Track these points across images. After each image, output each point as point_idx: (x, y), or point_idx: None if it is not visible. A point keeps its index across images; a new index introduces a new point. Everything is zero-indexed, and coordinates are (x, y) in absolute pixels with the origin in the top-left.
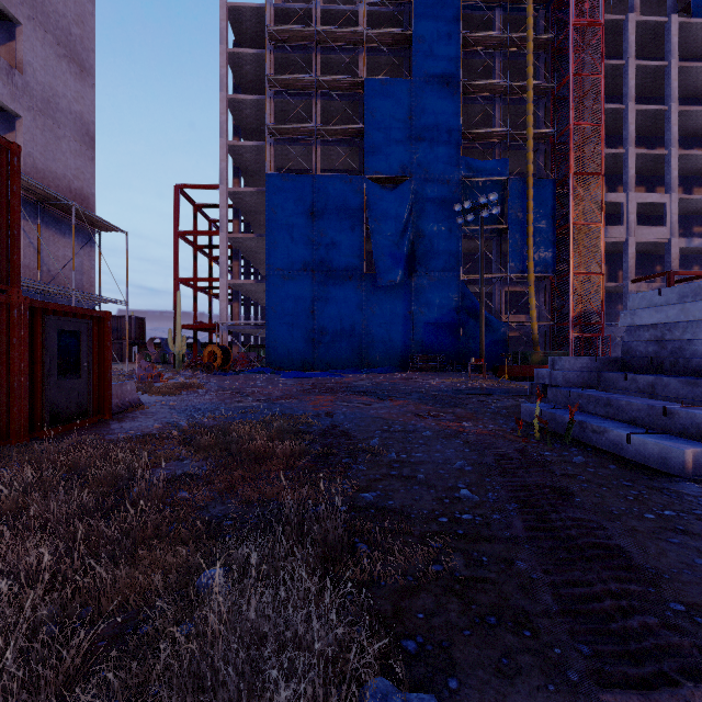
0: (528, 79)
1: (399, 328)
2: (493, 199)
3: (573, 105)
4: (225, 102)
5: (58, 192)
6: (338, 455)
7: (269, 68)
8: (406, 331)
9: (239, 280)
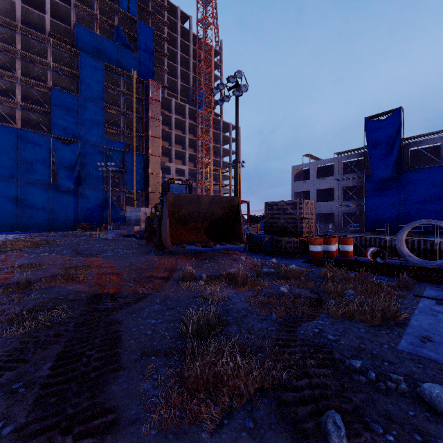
0: (133, 113)
1: (72, 210)
2: (113, 164)
3: (150, 129)
4: None
5: None
6: None
7: None
8: (76, 212)
9: None
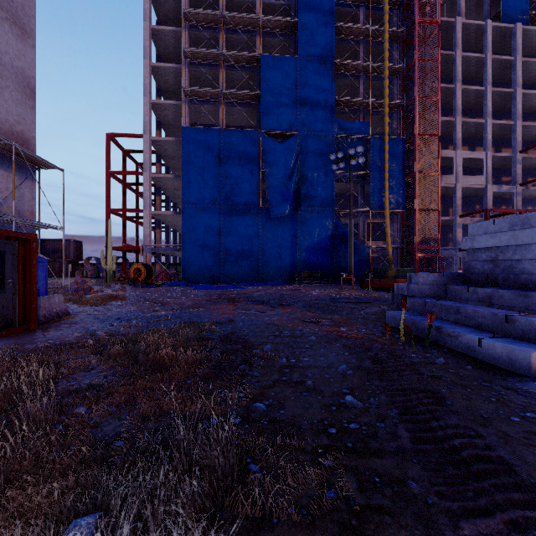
0: (384, 61)
1: (288, 250)
2: (359, 151)
3: (417, 83)
4: (148, 68)
5: (1, 134)
6: (235, 361)
7: (184, 43)
8: (293, 253)
9: (160, 211)
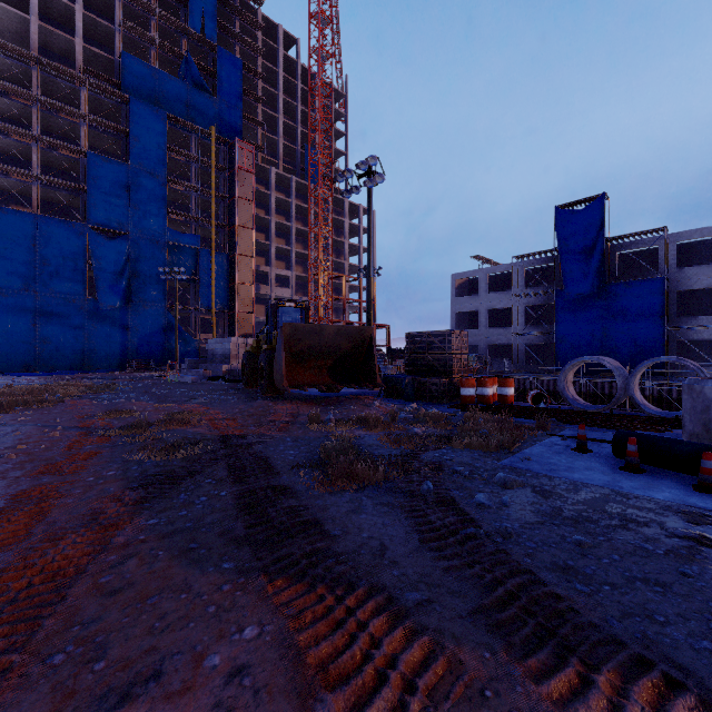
0: (212, 190)
1: (119, 340)
2: (183, 270)
3: (238, 215)
4: None
5: None
6: None
7: None
8: (124, 343)
9: None
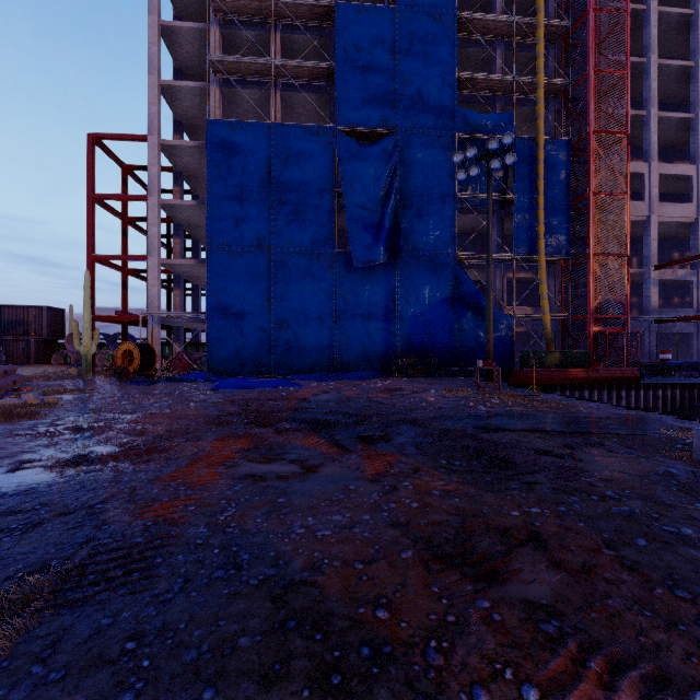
0: (538, 14)
1: (380, 321)
2: (507, 142)
3: (592, 47)
4: (156, 29)
5: None
6: None
7: None
8: (388, 325)
9: (175, 259)
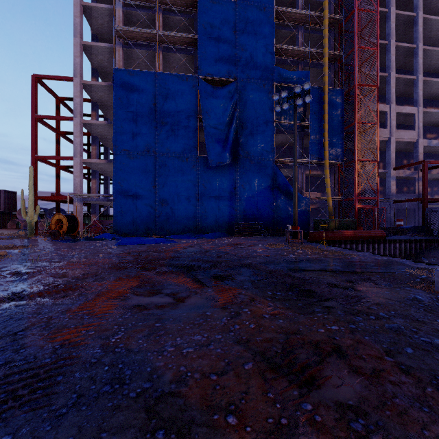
0: (324, 10)
1: (226, 201)
2: (306, 88)
3: (357, 33)
4: (79, 7)
5: None
6: None
7: None
8: (231, 203)
9: (92, 159)
